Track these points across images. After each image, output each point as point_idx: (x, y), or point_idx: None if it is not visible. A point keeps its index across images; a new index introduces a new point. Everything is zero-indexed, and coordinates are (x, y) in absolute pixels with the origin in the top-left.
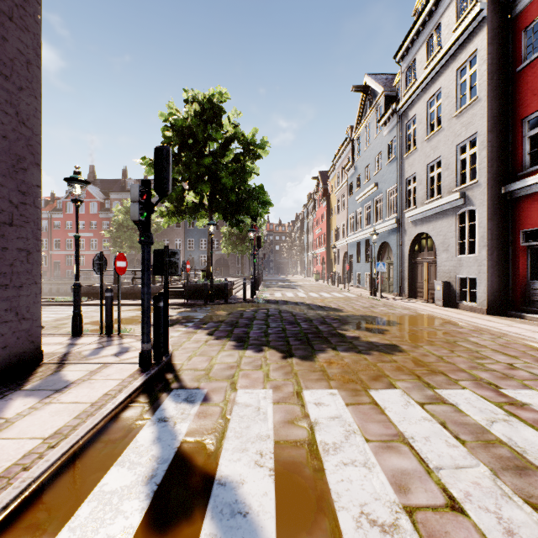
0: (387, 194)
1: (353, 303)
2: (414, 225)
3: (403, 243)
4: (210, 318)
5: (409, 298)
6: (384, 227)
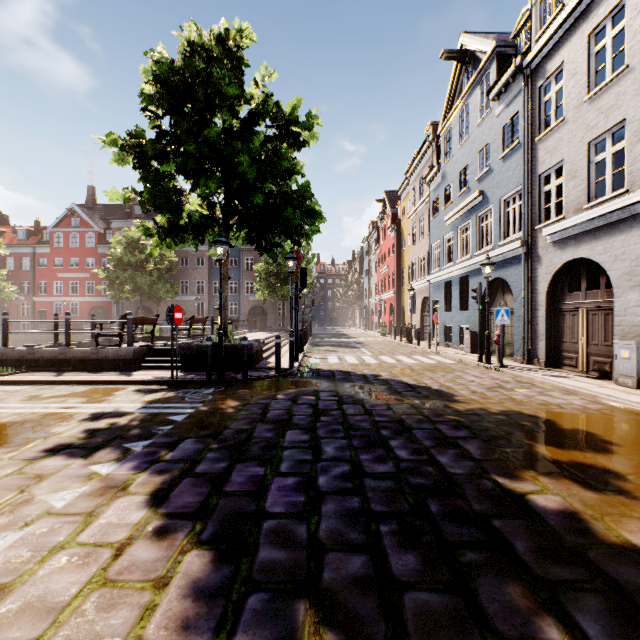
0: (502, 204)
1: (461, 377)
2: (558, 248)
3: (535, 278)
4: (197, 421)
5: (547, 366)
6: (497, 255)
